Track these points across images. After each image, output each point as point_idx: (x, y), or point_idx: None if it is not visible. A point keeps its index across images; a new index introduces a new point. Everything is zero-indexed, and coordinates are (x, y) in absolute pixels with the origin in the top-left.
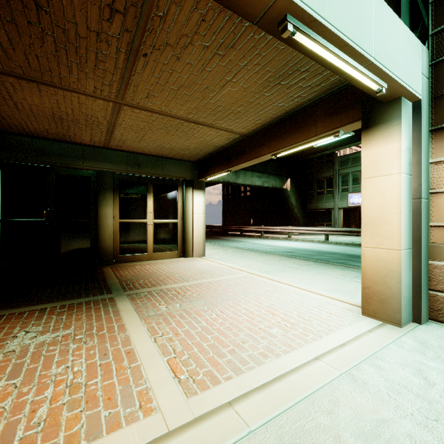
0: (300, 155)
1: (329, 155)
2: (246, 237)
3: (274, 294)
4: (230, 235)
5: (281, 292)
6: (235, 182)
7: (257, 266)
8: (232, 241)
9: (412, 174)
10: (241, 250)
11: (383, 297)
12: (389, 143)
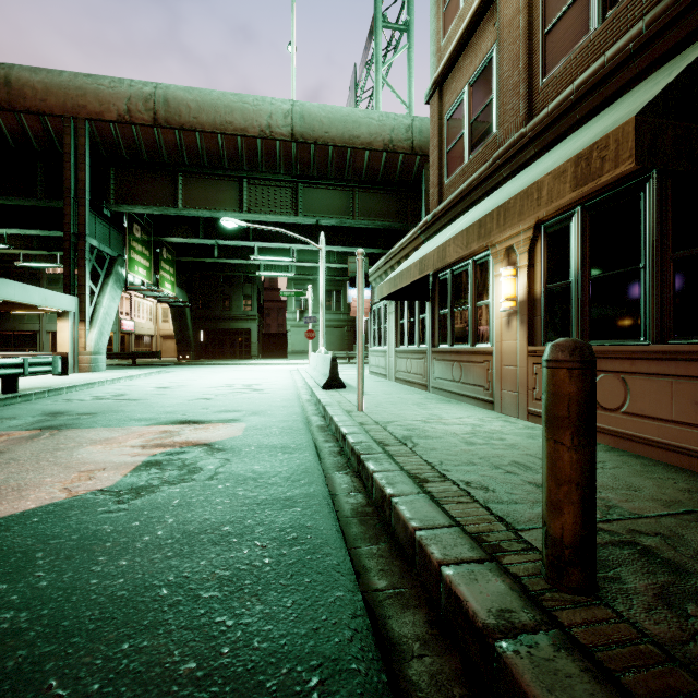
0: None
1: (34, 268)
2: None
3: None
4: None
5: None
6: None
7: None
8: None
9: (73, 332)
10: None
11: None
12: (66, 323)
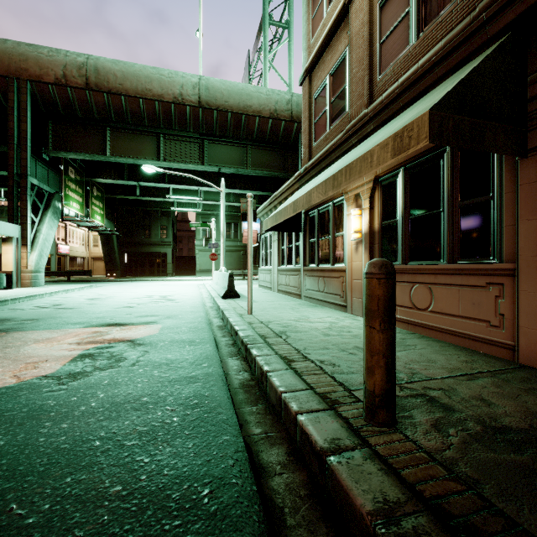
0: None
1: None
2: None
3: None
4: None
5: None
6: None
7: None
8: None
9: (16, 254)
10: None
11: None
12: (10, 247)
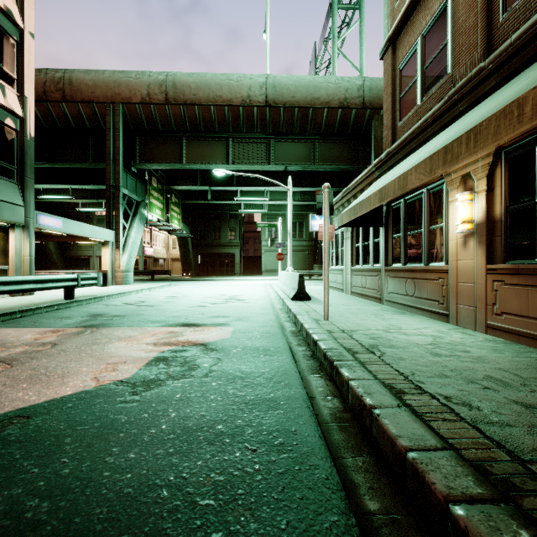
0: (59, 206)
1: (89, 212)
2: None
3: None
4: None
5: None
6: None
7: None
8: None
9: (112, 256)
10: None
11: None
12: (107, 250)
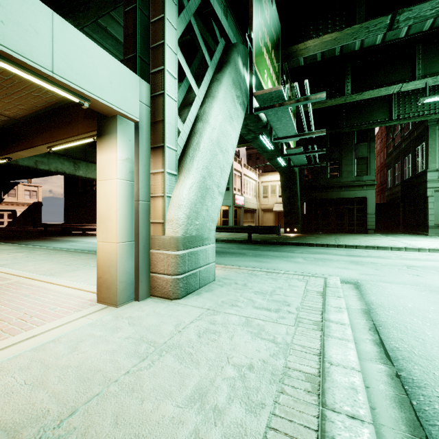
0: None
1: None
2: (87, 236)
3: (23, 298)
4: (69, 235)
5: (36, 294)
6: (74, 173)
7: (48, 269)
8: (61, 242)
9: (135, 180)
10: (56, 251)
11: (109, 284)
12: (112, 153)
